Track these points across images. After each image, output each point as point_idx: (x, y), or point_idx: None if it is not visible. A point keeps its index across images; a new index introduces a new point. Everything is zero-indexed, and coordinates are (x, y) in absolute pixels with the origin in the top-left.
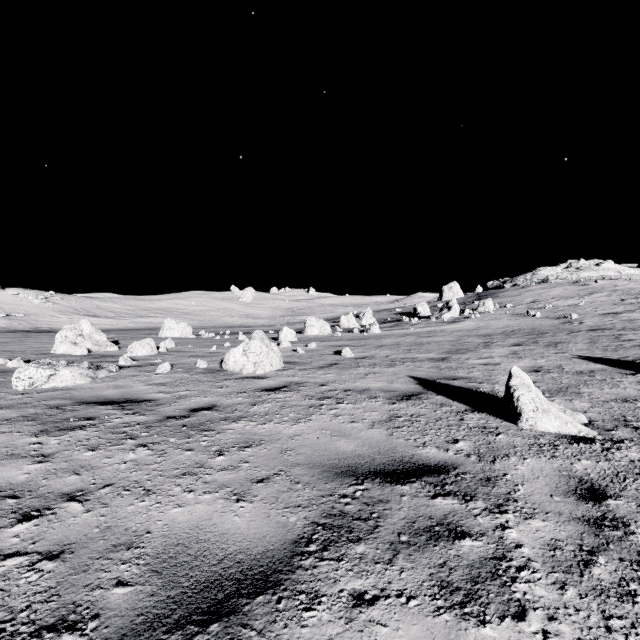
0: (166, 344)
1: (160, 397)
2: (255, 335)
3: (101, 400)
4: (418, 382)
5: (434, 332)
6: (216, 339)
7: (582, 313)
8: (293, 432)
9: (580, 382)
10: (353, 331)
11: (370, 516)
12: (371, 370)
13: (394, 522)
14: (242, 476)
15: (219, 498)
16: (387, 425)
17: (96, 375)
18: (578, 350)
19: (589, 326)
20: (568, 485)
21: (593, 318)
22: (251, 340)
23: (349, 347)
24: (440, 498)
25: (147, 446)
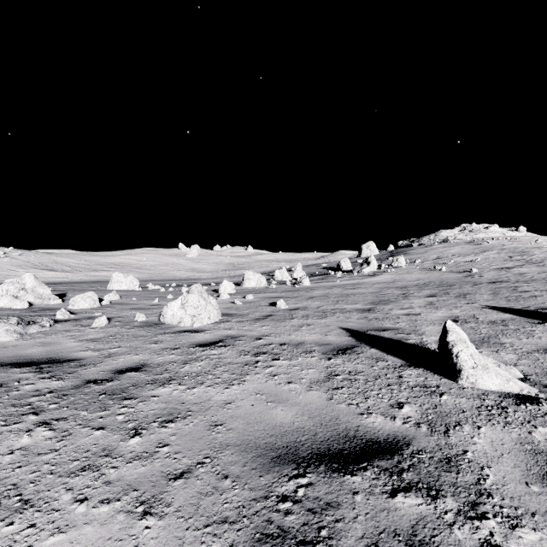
0: (110, 297)
1: (87, 356)
2: (193, 289)
3: (19, 361)
4: (350, 334)
5: (357, 284)
6: (161, 291)
7: (480, 268)
8: (225, 398)
9: (498, 332)
10: (286, 283)
11: (318, 535)
12: (304, 322)
13: (350, 545)
14: (157, 469)
15: (119, 511)
16: (326, 386)
17: (26, 331)
18: (485, 300)
19: (488, 279)
20: (539, 465)
21: (490, 272)
22: (189, 294)
23: (283, 298)
24: (401, 495)
25: (50, 424)
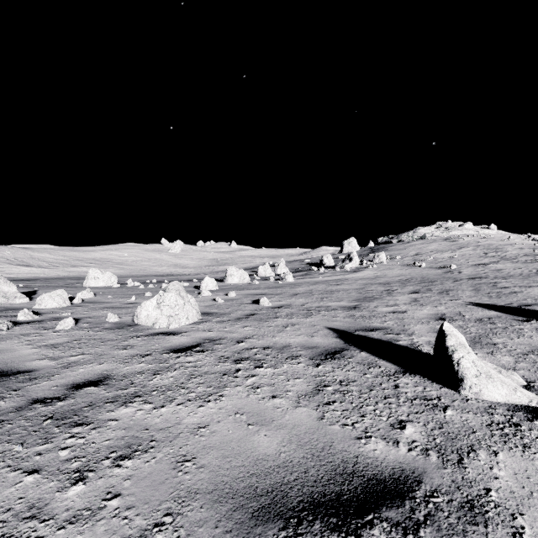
0: (83, 294)
1: (41, 366)
2: (170, 287)
3: None
4: (338, 335)
5: (341, 280)
6: (140, 288)
7: (458, 264)
8: (198, 420)
9: (487, 331)
10: (269, 279)
11: None
12: (289, 321)
13: None
14: None
15: None
16: (315, 400)
17: None
18: (468, 297)
19: (467, 275)
20: None
21: (468, 268)
22: (165, 292)
23: (266, 295)
24: None
25: None
